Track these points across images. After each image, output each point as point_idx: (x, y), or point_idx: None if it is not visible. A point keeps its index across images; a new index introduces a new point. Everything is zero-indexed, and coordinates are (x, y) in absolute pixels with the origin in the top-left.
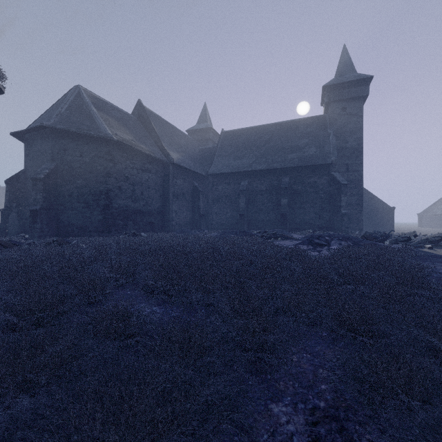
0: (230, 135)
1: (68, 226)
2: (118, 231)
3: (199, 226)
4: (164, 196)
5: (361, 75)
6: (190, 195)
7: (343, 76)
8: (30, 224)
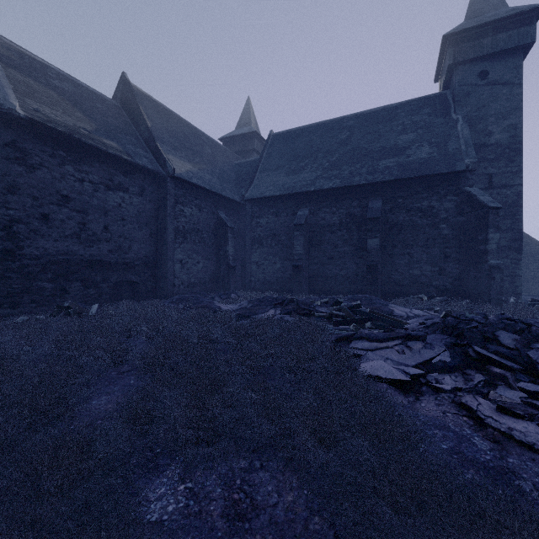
0: (282, 138)
1: None
2: (41, 302)
3: (226, 286)
4: (158, 235)
5: (519, 7)
6: (213, 233)
7: (482, 16)
8: None
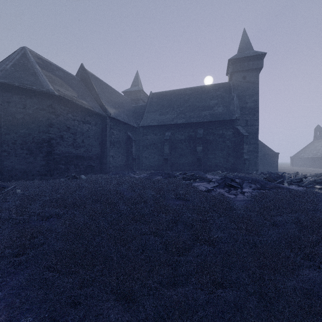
0: (157, 96)
1: (11, 170)
2: (60, 174)
3: (132, 168)
4: (102, 144)
5: (257, 52)
6: (125, 142)
7: (244, 52)
8: None
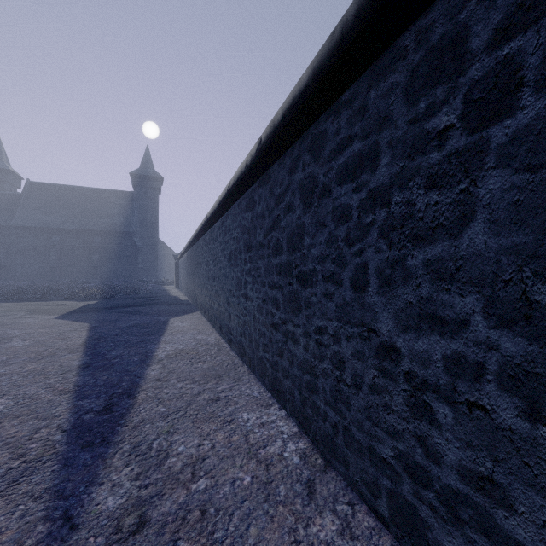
0: (38, 188)
1: None
2: None
3: None
4: None
5: (157, 174)
6: None
7: (146, 169)
8: None
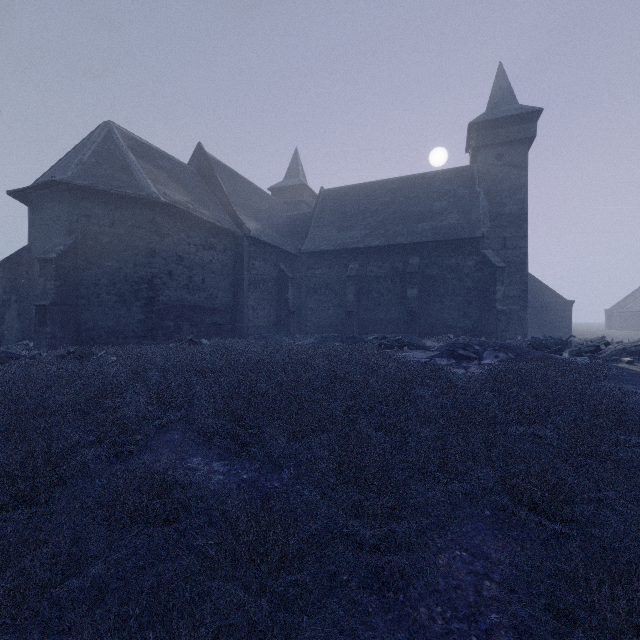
0: (333, 196)
1: (92, 329)
2: (167, 336)
3: (287, 329)
4: (235, 285)
5: (525, 108)
6: (275, 283)
7: (499, 109)
8: (36, 326)
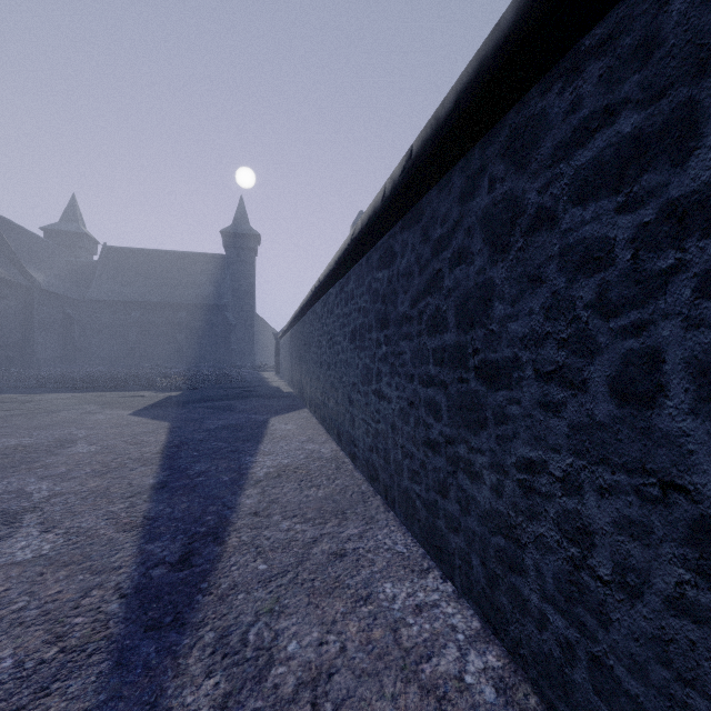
0: (116, 254)
1: None
2: None
3: (73, 362)
4: (25, 326)
5: (253, 231)
6: (61, 324)
7: (239, 225)
8: None
